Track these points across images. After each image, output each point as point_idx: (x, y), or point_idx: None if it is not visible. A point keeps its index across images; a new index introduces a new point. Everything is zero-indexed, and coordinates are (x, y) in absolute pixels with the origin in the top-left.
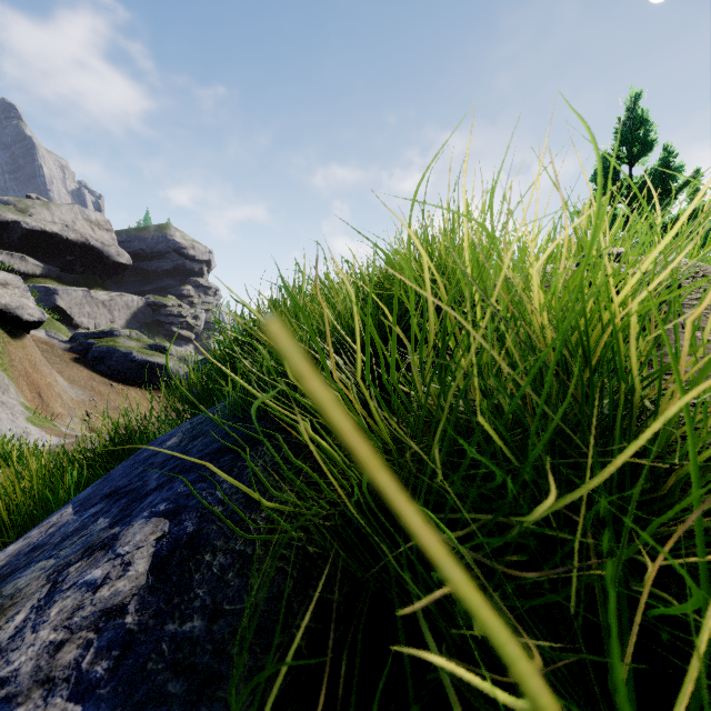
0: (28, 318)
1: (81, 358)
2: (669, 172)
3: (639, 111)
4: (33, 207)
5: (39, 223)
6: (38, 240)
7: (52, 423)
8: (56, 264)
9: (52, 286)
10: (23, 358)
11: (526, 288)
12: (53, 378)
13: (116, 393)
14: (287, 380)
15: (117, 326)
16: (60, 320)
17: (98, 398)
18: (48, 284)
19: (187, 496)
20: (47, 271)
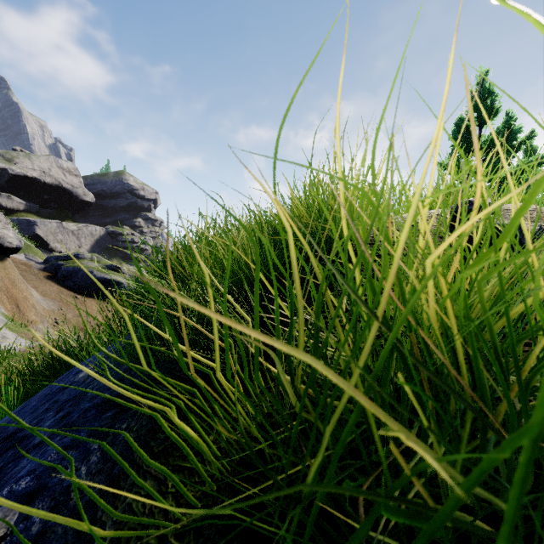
0: (8, 245)
1: (53, 276)
2: (511, 133)
3: (487, 85)
4: (18, 157)
5: (22, 170)
6: (21, 183)
7: (27, 329)
8: (35, 202)
9: (32, 218)
10: (4, 277)
11: (422, 277)
12: (29, 292)
13: (79, 304)
14: (162, 342)
15: (83, 249)
16: (39, 245)
17: (65, 307)
18: (29, 218)
19: (53, 468)
20: (28, 207)
